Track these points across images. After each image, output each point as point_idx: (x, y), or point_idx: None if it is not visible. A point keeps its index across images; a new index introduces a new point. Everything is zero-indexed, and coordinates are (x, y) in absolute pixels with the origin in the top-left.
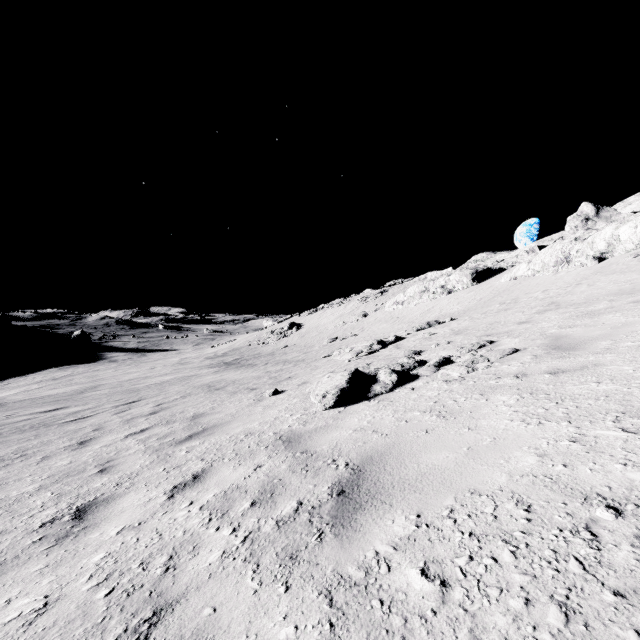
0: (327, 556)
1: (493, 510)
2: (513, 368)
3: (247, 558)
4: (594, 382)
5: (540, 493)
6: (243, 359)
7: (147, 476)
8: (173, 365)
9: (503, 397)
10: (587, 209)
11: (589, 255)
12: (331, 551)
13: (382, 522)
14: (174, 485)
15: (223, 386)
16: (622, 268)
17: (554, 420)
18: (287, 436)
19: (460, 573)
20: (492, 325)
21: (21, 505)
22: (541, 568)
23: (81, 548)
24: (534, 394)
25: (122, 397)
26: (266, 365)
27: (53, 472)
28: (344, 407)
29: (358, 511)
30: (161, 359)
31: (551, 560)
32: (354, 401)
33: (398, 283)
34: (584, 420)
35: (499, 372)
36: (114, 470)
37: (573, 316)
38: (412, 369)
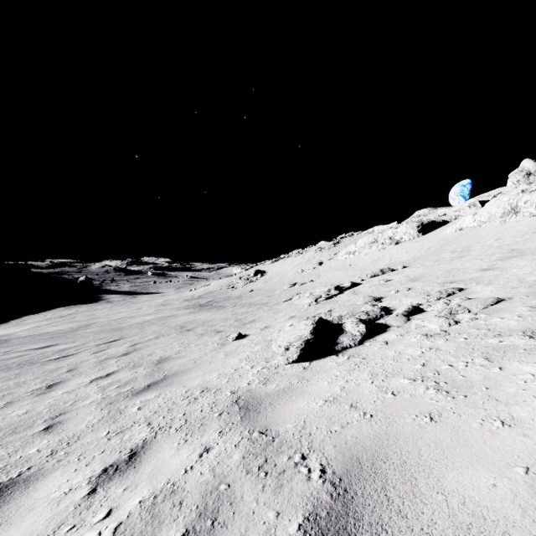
0: None
1: None
2: (511, 322)
3: None
4: None
5: None
6: (215, 301)
7: (86, 442)
8: (156, 306)
9: (527, 367)
10: (528, 165)
11: None
12: None
13: None
14: (105, 466)
15: (194, 327)
16: None
17: None
18: (245, 399)
19: None
20: (451, 272)
21: None
22: None
23: None
24: None
25: (106, 335)
26: (234, 307)
27: (3, 425)
28: (309, 362)
29: None
30: (148, 300)
31: None
32: (319, 354)
33: (349, 236)
34: None
35: (494, 327)
36: (59, 428)
37: None
38: (379, 318)
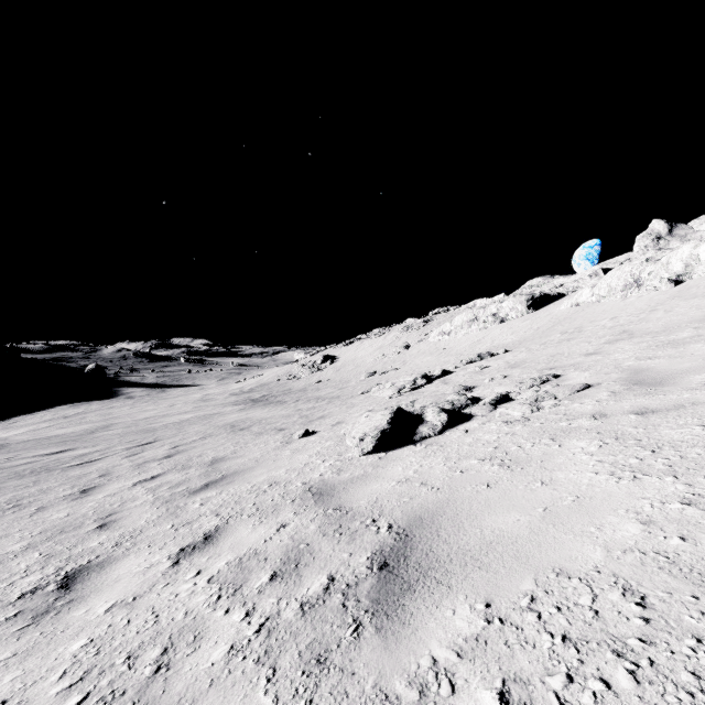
0: (366, 662)
1: (592, 602)
2: (588, 407)
3: (261, 658)
4: (697, 425)
5: (655, 579)
6: (272, 395)
7: (152, 534)
8: (195, 402)
9: (581, 443)
10: (659, 227)
11: (663, 278)
12: (372, 654)
13: (439, 612)
14: (181, 547)
15: (248, 426)
16: (704, 292)
17: (654, 474)
18: (318, 487)
19: (557, 703)
20: (554, 357)
21: (2, 569)
22: (681, 704)
23: (60, 630)
24: (620, 439)
25: (136, 438)
26: (297, 402)
27: (46, 527)
28: (385, 452)
29: (406, 594)
30: (182, 395)
31: (694, 691)
32: (397, 445)
33: (444, 311)
34: (696, 475)
35: (571, 412)
36: (115, 526)
37: (652, 346)
38: (464, 408)
